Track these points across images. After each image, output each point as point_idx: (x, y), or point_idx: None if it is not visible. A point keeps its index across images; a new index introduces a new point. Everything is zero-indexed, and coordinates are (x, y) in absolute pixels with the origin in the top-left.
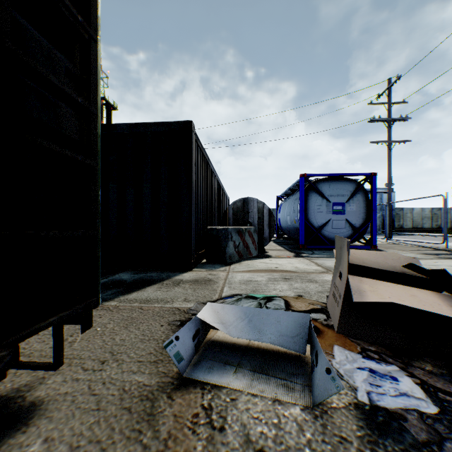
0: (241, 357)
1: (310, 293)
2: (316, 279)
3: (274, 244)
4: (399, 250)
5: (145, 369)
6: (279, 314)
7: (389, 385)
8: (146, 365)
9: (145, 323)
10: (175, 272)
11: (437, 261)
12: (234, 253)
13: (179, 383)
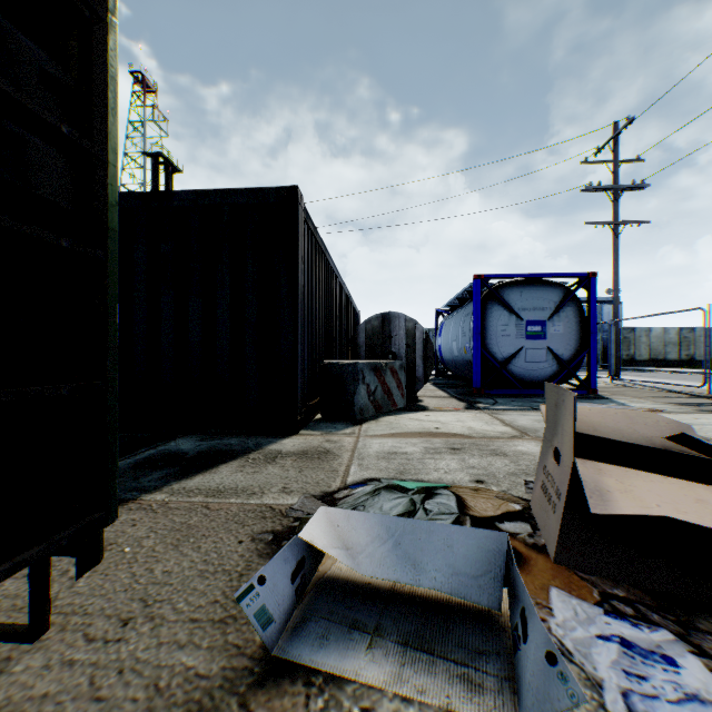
0: (381, 614)
1: (496, 476)
2: (504, 449)
3: (432, 387)
4: (633, 397)
5: (203, 637)
6: (450, 532)
7: (661, 675)
8: (205, 629)
9: (212, 537)
10: (270, 437)
11: (699, 417)
12: (367, 405)
13: (263, 672)
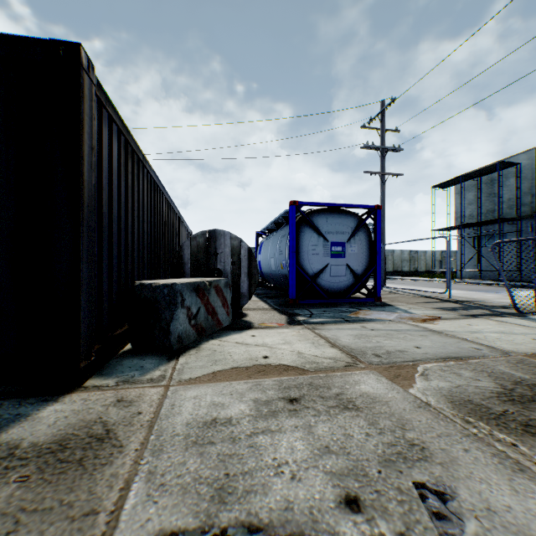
0: None
1: (369, 475)
2: (349, 394)
3: (254, 298)
4: (408, 303)
5: None
6: None
7: None
8: None
9: None
10: (28, 401)
11: (470, 323)
12: (187, 330)
13: None
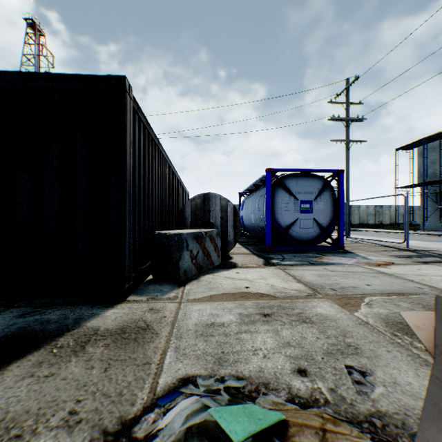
0: None
1: (315, 359)
2: (307, 313)
3: (238, 245)
4: (367, 251)
5: None
6: None
7: None
8: None
9: None
10: (96, 306)
11: (419, 268)
12: (190, 267)
13: None
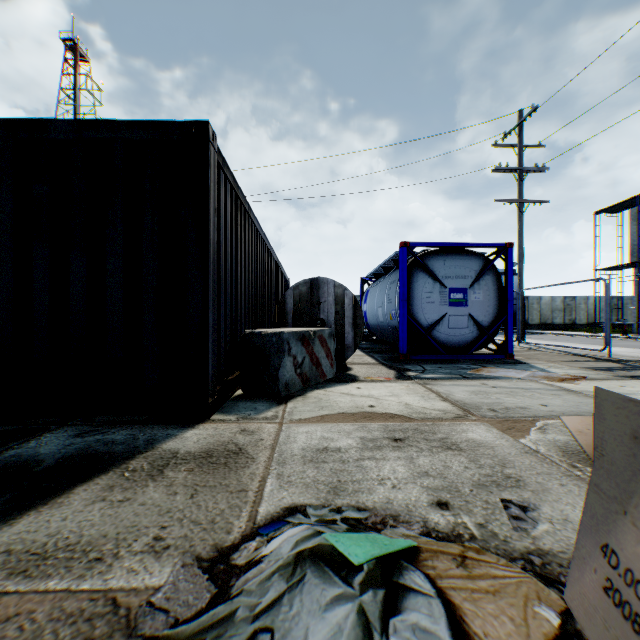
0: None
1: (461, 491)
2: (454, 439)
3: (359, 352)
4: (548, 361)
5: None
6: None
7: None
8: None
9: None
10: (171, 426)
11: (623, 384)
12: (293, 378)
13: None
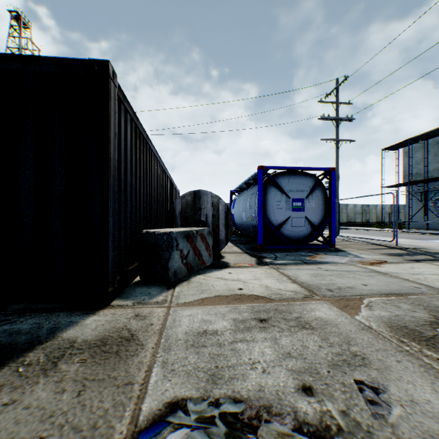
0: None
1: (321, 373)
2: (306, 317)
3: (229, 244)
4: (358, 249)
5: None
6: None
7: None
8: None
9: None
10: (75, 313)
11: (412, 266)
12: (180, 267)
13: None
